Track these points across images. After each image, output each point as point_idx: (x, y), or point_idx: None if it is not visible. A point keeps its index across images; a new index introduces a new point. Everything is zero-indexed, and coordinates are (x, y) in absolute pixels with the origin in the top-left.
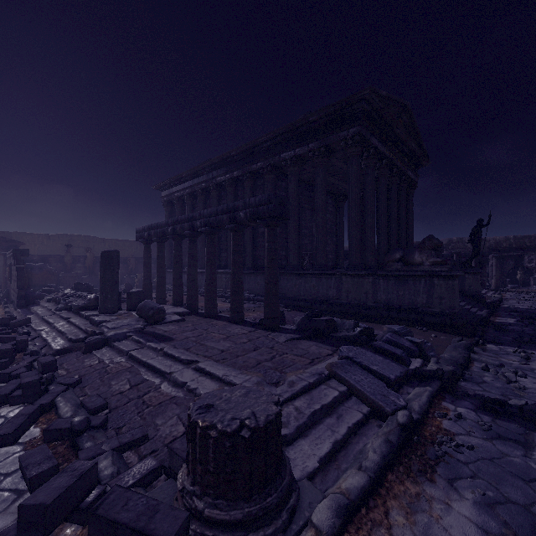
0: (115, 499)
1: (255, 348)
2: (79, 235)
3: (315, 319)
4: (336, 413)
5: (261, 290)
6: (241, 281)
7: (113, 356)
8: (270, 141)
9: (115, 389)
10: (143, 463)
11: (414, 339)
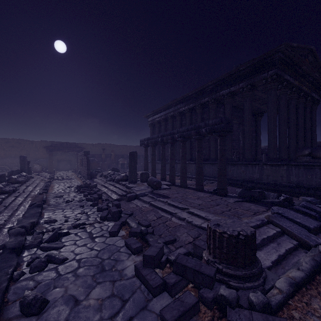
0: (181, 258)
1: (217, 204)
2: (106, 143)
3: (251, 190)
4: (276, 241)
5: (207, 173)
6: (202, 168)
7: (142, 203)
8: (213, 84)
9: (150, 218)
10: (180, 249)
11: None
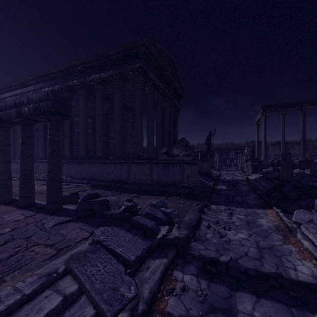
0: None
1: (5, 242)
2: None
3: (90, 201)
4: None
5: (76, 174)
6: (31, 170)
7: None
8: (82, 65)
9: None
10: None
11: (165, 210)
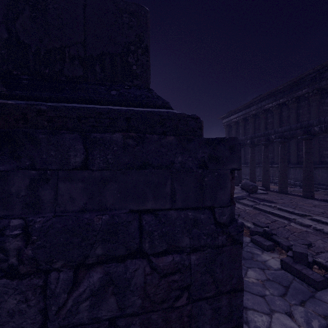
0: None
1: None
2: None
3: None
4: None
5: None
6: (312, 172)
7: (242, 206)
8: (316, 72)
9: (262, 221)
10: (325, 254)
11: None
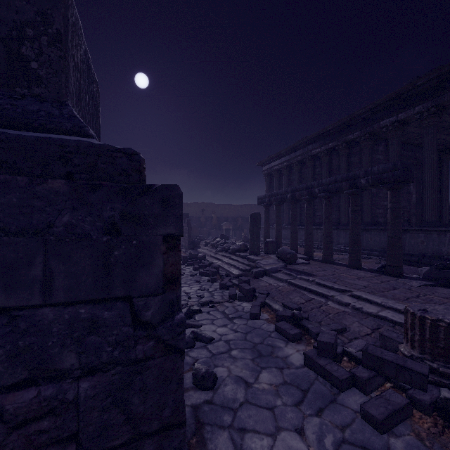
0: (373, 349)
1: (393, 288)
2: (204, 202)
3: (447, 270)
4: None
5: None
6: (359, 235)
7: (276, 282)
8: (368, 111)
9: (296, 301)
10: (358, 341)
11: None
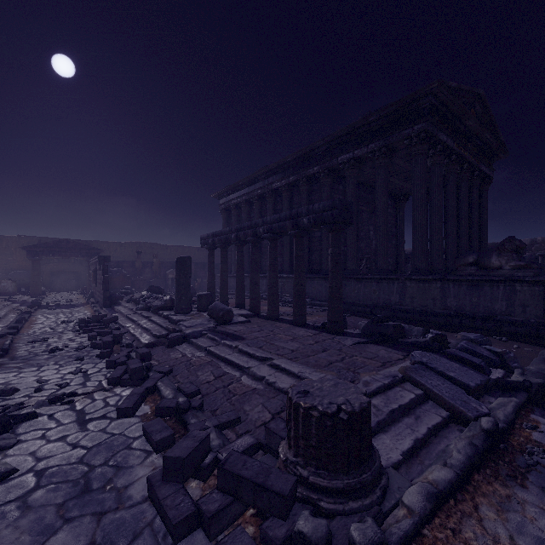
0: (235, 460)
1: (323, 350)
2: (146, 243)
3: (381, 324)
4: (413, 414)
5: (318, 294)
6: (303, 285)
7: (193, 351)
8: (327, 144)
9: (202, 379)
10: (243, 439)
11: (493, 348)
